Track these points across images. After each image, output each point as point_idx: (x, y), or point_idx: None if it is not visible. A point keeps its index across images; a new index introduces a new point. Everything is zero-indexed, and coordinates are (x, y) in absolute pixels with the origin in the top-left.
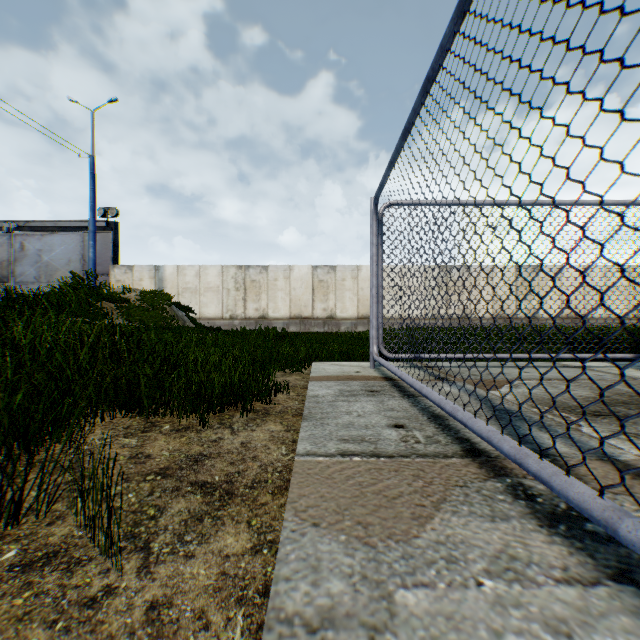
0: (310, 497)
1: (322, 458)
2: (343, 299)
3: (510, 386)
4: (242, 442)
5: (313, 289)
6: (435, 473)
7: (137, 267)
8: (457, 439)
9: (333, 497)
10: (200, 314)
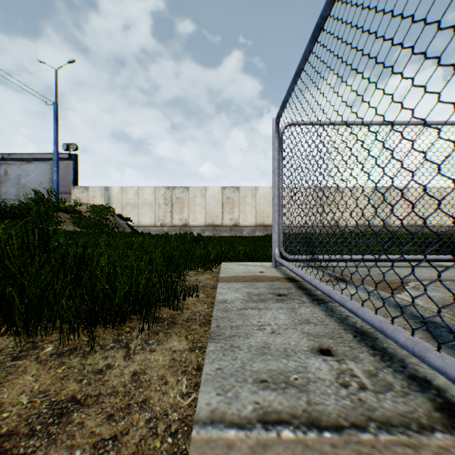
0: None
1: (234, 432)
2: (245, 211)
3: None
4: (134, 372)
5: (222, 204)
6: None
7: (91, 188)
8: (412, 379)
9: None
10: (138, 223)
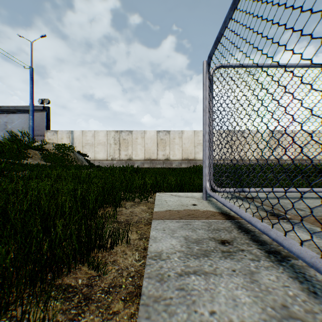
0: None
1: None
2: (174, 149)
3: None
4: None
5: (157, 144)
6: None
7: (60, 131)
8: None
9: None
10: (95, 157)
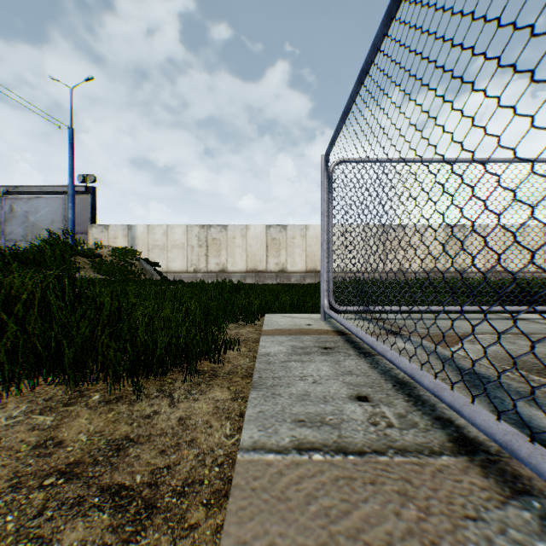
0: None
1: (273, 455)
2: (293, 255)
3: None
4: (180, 417)
5: (267, 246)
6: (428, 487)
7: (112, 227)
8: (436, 420)
9: None
10: (167, 268)
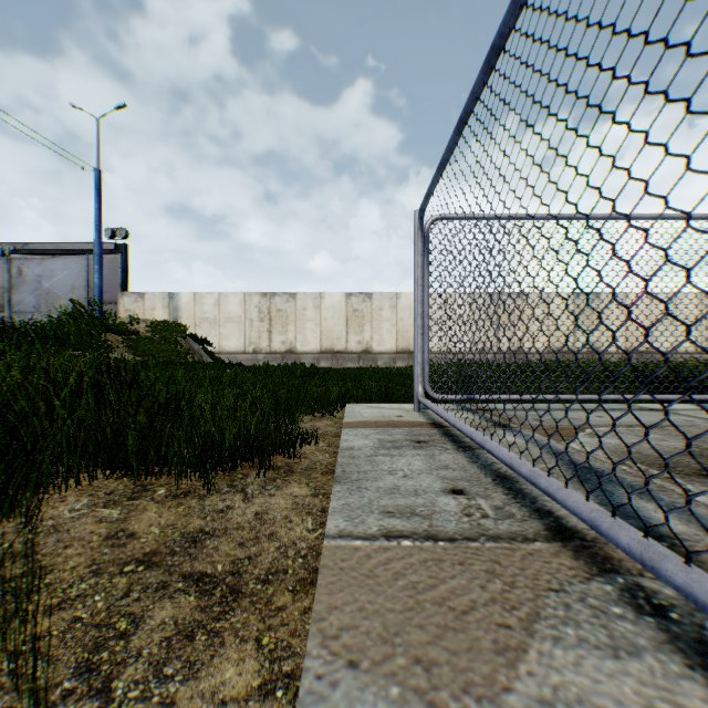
0: (344, 610)
1: (360, 542)
2: (380, 331)
3: (628, 451)
4: (256, 512)
5: (346, 319)
6: (516, 567)
7: (149, 295)
8: (536, 511)
9: (377, 610)
10: (220, 347)
